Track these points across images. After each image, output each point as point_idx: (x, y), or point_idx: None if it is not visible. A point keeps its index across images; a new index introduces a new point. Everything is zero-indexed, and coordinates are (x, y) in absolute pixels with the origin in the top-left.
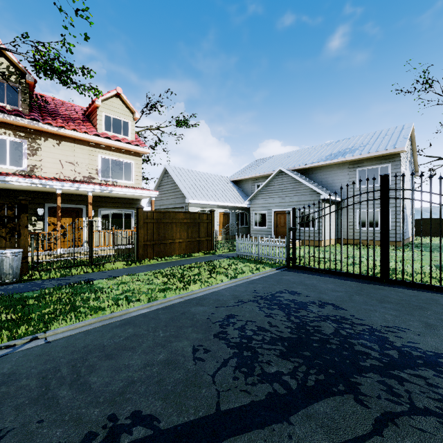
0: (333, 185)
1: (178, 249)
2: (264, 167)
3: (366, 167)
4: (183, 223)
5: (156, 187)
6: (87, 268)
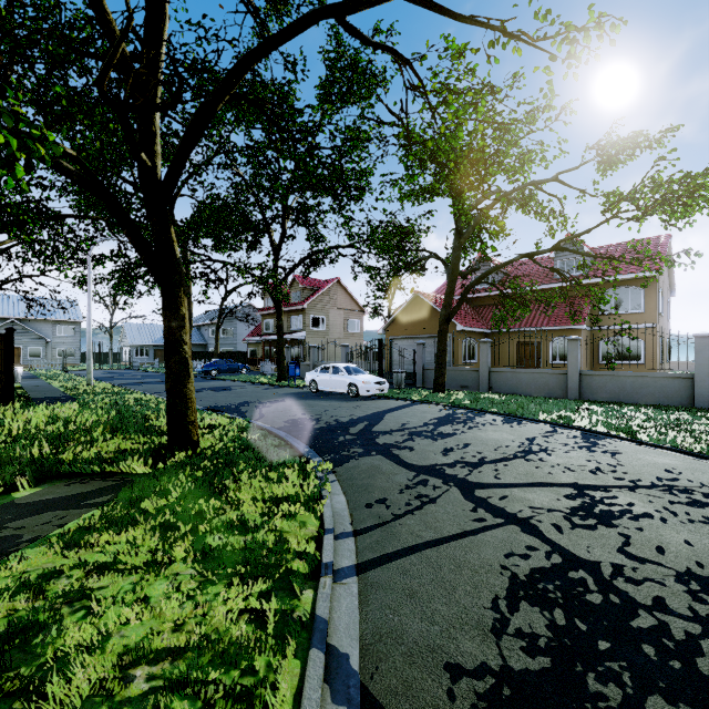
0: (42, 332)
1: None
2: None
3: (63, 325)
4: None
5: None
6: None
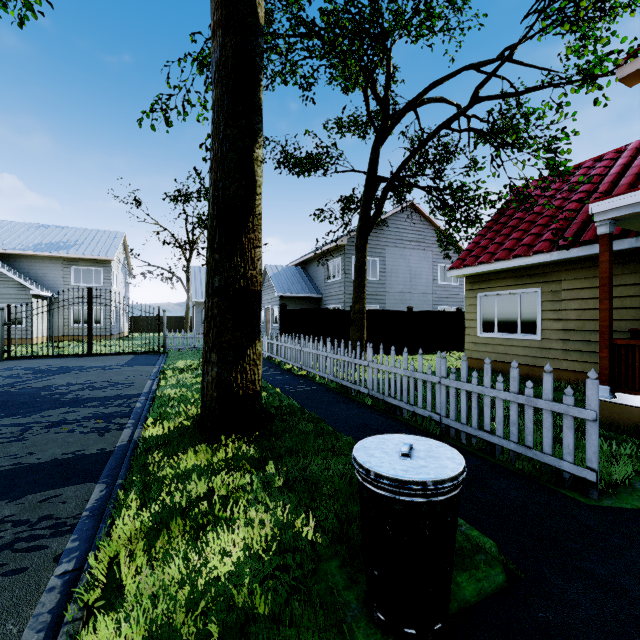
0: (45, 279)
1: None
2: None
3: (82, 267)
4: None
5: None
6: None
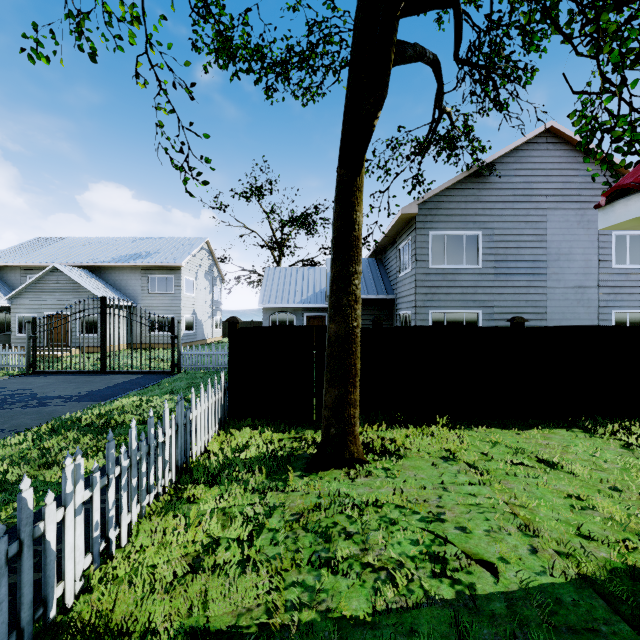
0: (127, 288)
1: None
2: (44, 253)
3: (156, 275)
4: None
5: None
6: None
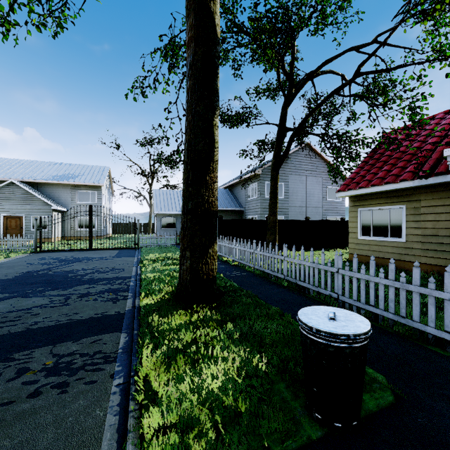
0: (60, 198)
1: None
2: None
3: (83, 191)
4: None
5: None
6: None
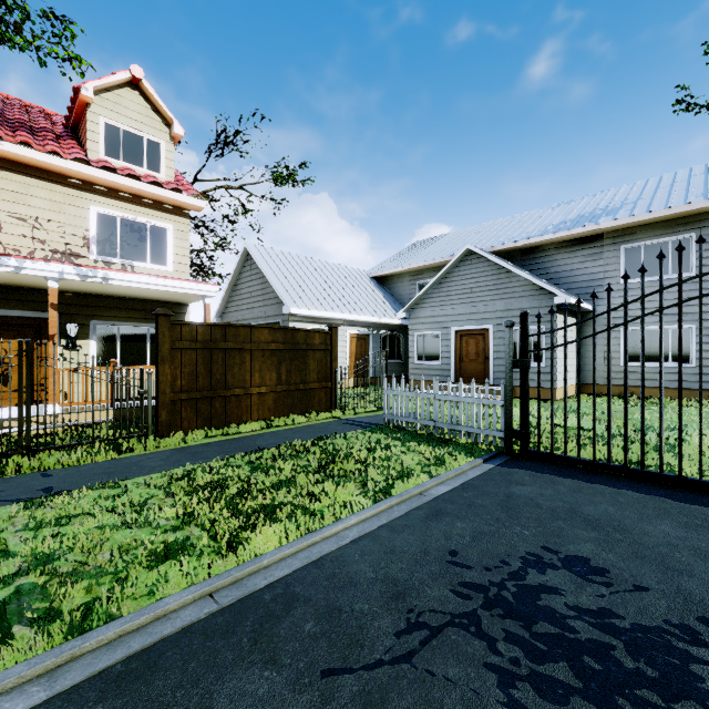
0: (572, 279)
1: (258, 409)
2: (433, 250)
3: (642, 242)
4: (268, 352)
5: (229, 286)
6: (1, 464)
